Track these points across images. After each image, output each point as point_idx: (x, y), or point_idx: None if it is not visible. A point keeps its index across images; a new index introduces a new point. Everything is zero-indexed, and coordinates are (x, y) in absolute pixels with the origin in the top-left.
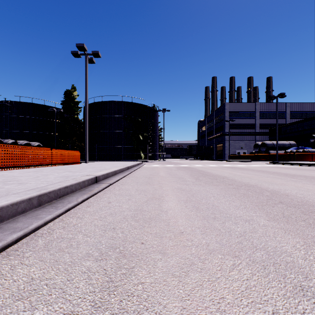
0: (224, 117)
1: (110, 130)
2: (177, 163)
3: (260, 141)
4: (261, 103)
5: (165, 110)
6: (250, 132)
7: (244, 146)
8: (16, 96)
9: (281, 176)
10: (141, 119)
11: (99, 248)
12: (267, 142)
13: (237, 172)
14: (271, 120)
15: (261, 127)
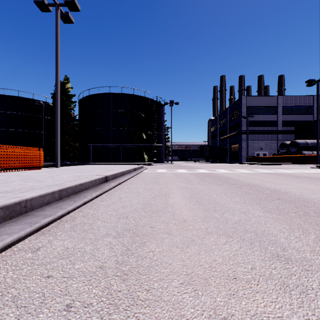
0: (241, 113)
1: (108, 127)
2: (190, 167)
3: (283, 140)
4: (284, 96)
5: (172, 103)
6: (272, 130)
7: (265, 147)
8: (0, 88)
9: None
10: (145, 114)
11: None
12: (298, 141)
13: None
14: (297, 116)
15: (284, 125)
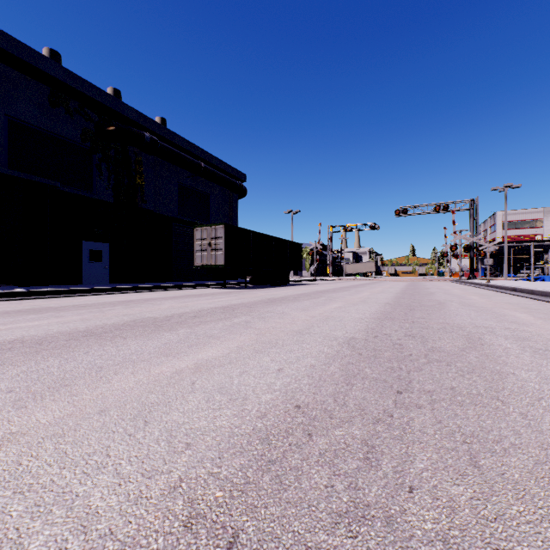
0: None
1: None
2: None
3: None
4: None
5: None
6: None
7: None
8: None
9: (206, 325)
10: None
11: (543, 310)
12: None
13: (127, 369)
14: None
15: None
